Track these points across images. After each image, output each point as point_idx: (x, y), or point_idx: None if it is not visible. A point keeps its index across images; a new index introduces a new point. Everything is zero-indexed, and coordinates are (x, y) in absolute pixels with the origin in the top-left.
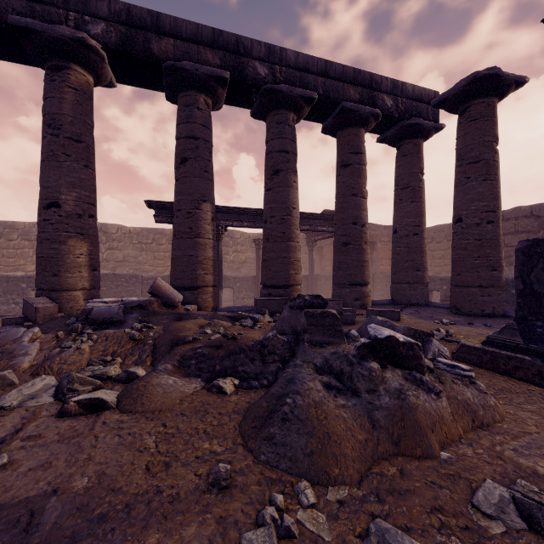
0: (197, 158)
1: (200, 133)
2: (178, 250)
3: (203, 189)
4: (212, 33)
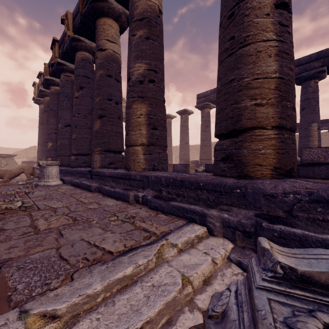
0: (309, 106)
1: (310, 96)
2: (300, 143)
3: (312, 118)
4: (316, 54)
